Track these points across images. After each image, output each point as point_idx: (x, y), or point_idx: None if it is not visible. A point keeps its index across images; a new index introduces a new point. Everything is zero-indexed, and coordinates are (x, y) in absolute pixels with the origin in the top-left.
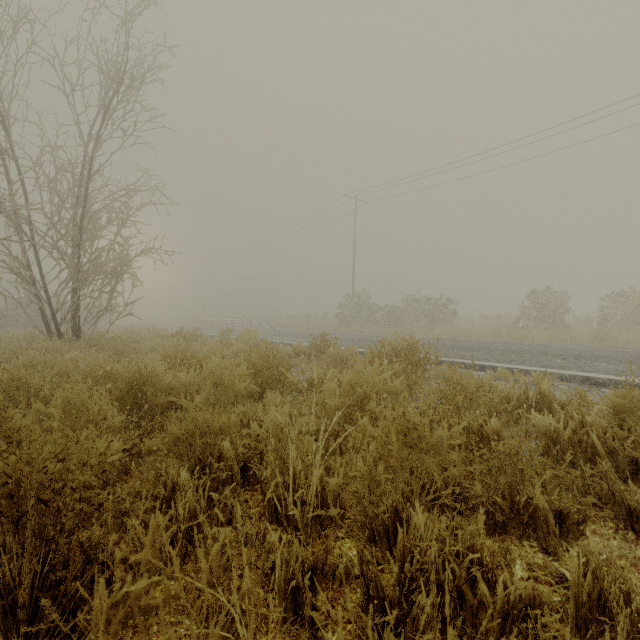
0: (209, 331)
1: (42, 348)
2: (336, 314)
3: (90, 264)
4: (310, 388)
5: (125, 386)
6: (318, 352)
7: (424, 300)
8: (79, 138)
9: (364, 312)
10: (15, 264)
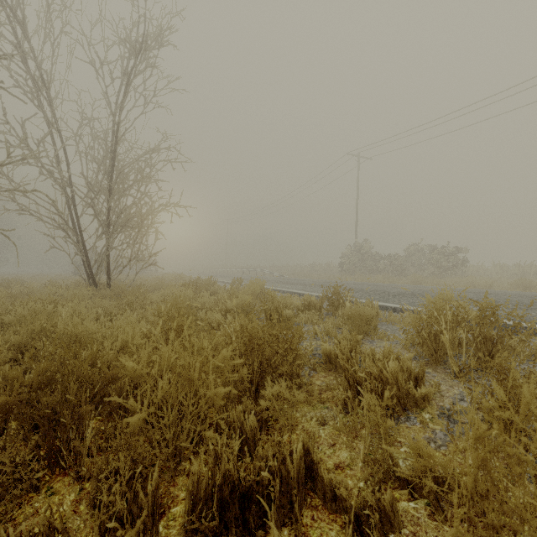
0: (227, 278)
1: (51, 298)
2: (340, 263)
3: (117, 219)
4: (328, 365)
5: (35, 382)
6: (330, 306)
7: (429, 249)
8: (109, 106)
9: (367, 261)
10: (63, 222)
